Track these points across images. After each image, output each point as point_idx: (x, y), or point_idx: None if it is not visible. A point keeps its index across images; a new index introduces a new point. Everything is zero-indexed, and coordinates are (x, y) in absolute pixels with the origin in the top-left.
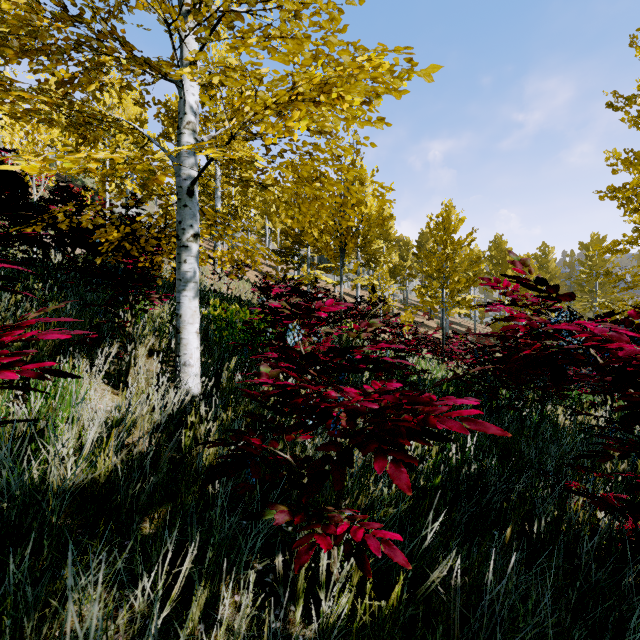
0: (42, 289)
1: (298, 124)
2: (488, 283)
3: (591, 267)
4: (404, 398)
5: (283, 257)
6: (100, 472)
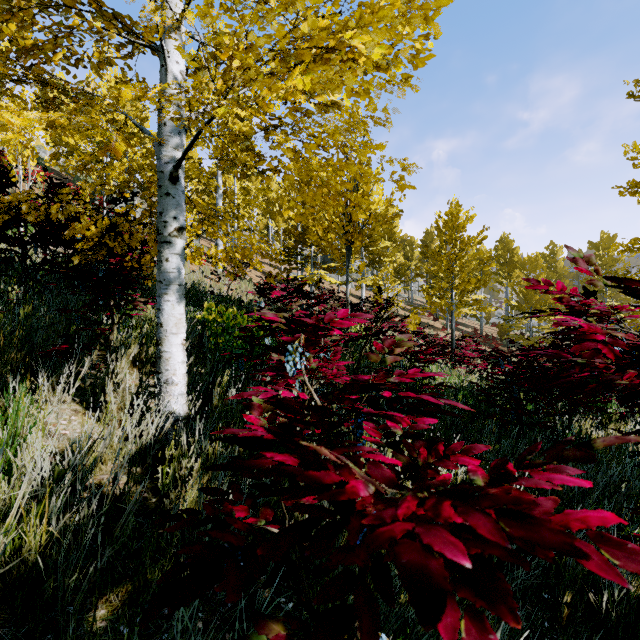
0: (16, 292)
1: (301, 80)
2: (537, 286)
3: (601, 266)
4: (515, 531)
5: (286, 257)
6: (30, 547)
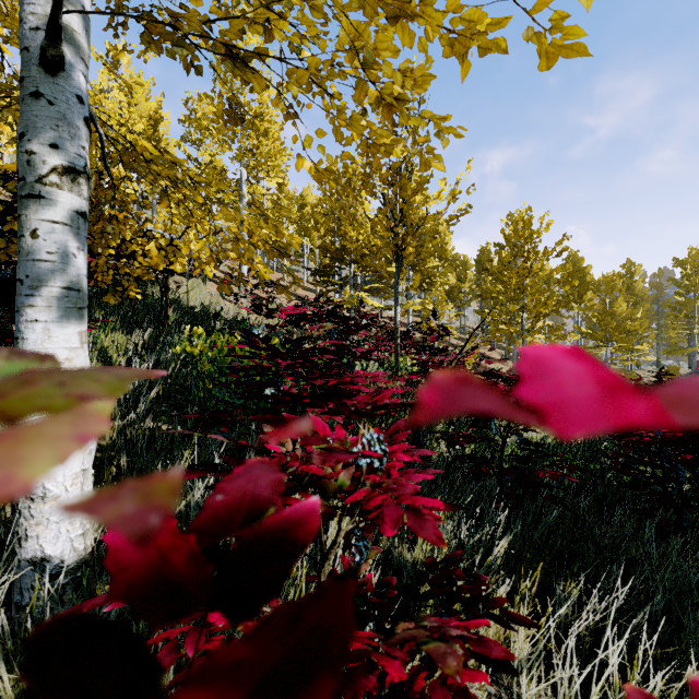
0: None
1: None
2: None
3: (689, 288)
4: None
5: (321, 277)
6: None
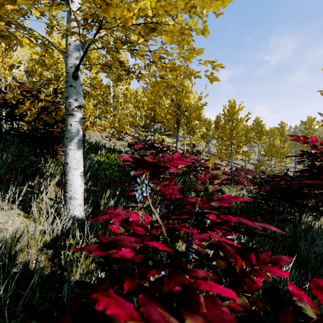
0: None
1: None
2: (298, 139)
3: (307, 134)
4: None
5: (145, 129)
6: None
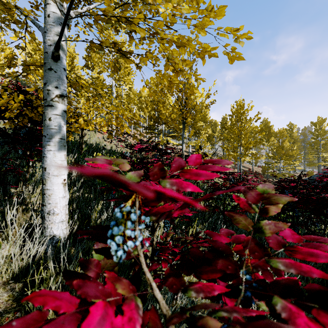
0: None
1: None
2: None
3: (318, 135)
4: None
5: (149, 130)
6: None
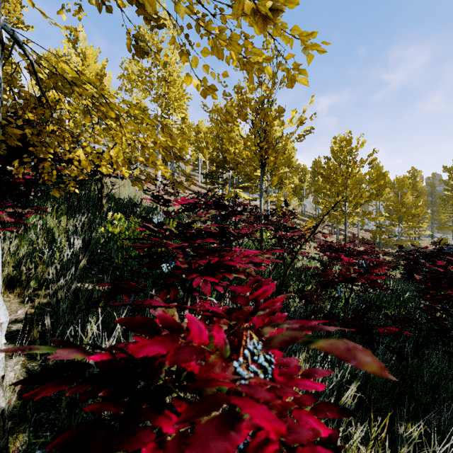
0: None
1: None
2: None
3: None
4: None
5: (210, 179)
6: None
